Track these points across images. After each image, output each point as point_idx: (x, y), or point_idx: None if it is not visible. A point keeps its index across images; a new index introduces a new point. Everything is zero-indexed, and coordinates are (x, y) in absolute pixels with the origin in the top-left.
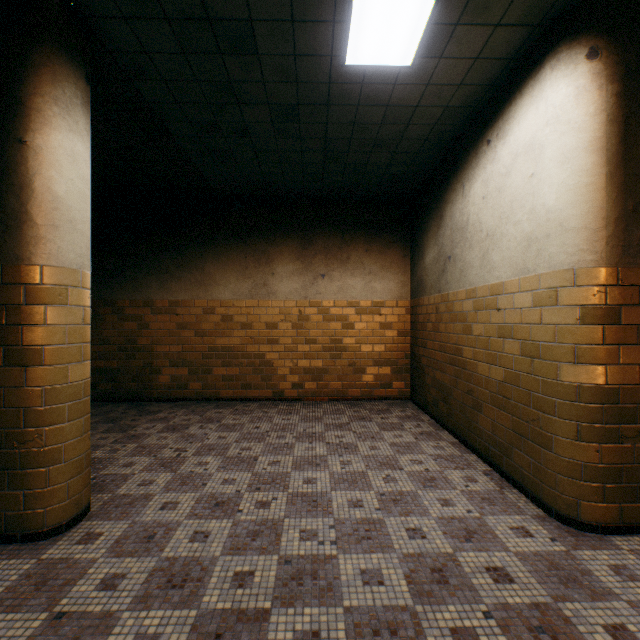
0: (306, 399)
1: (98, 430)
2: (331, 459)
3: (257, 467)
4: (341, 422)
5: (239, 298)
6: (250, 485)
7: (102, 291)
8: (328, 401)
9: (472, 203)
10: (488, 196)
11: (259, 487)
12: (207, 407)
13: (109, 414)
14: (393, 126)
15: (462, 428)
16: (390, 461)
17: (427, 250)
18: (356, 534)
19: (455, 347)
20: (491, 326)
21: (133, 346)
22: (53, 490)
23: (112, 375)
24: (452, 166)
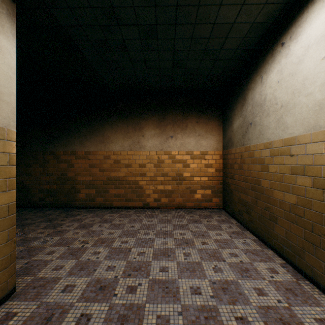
0: (162, 208)
1: (40, 227)
2: (177, 251)
3: (130, 256)
4: (183, 223)
5: (124, 150)
6: (124, 272)
7: (48, 146)
8: (174, 209)
9: (269, 87)
10: (282, 80)
11: (130, 273)
12: (105, 212)
13: (49, 216)
14: (216, 39)
15: (261, 231)
16: (216, 254)
17: (234, 120)
18: (198, 322)
19: (255, 179)
20: (285, 166)
21: (65, 177)
22: None
23: (53, 193)
24: (253, 66)
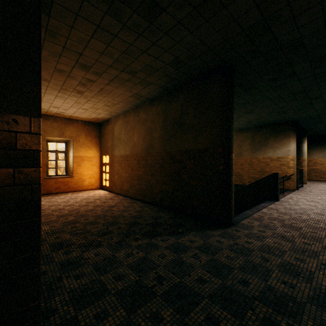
0: None
1: None
2: None
3: None
4: None
5: (319, 158)
6: None
7: None
8: None
9: None
10: None
11: None
12: (311, 181)
13: None
14: None
15: None
16: None
17: None
18: None
19: None
20: None
21: None
22: (304, 180)
23: None
24: None
